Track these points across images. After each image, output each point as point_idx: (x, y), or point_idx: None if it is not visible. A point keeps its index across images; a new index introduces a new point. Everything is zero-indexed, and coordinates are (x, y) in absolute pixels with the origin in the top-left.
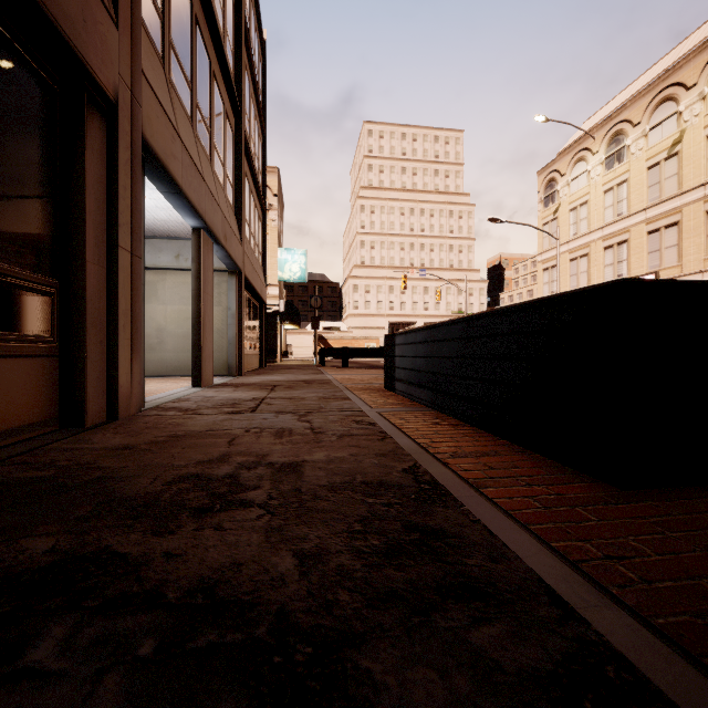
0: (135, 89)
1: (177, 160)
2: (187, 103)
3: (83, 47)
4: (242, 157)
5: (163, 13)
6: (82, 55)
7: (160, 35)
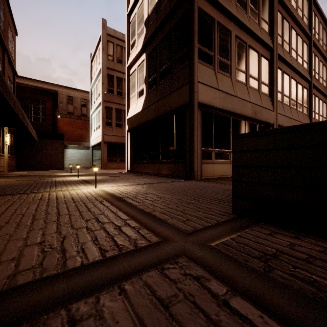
0: (276, 118)
1: (285, 122)
2: (288, 102)
3: (269, 121)
4: (311, 95)
5: (281, 91)
6: (269, 122)
7: (281, 97)
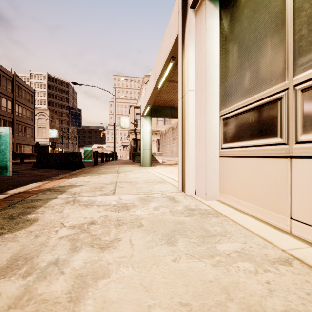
0: None
1: None
2: None
3: None
4: (14, 124)
5: None
6: None
7: None
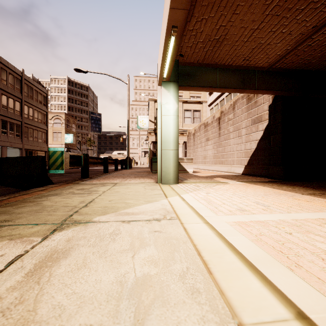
0: None
1: None
2: None
3: None
4: (23, 128)
5: None
6: None
7: None
